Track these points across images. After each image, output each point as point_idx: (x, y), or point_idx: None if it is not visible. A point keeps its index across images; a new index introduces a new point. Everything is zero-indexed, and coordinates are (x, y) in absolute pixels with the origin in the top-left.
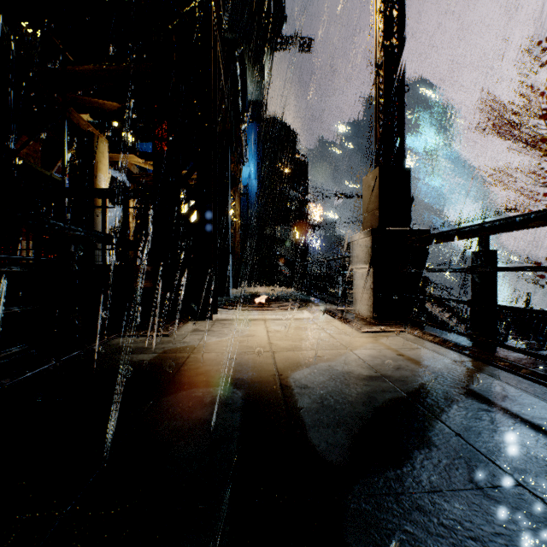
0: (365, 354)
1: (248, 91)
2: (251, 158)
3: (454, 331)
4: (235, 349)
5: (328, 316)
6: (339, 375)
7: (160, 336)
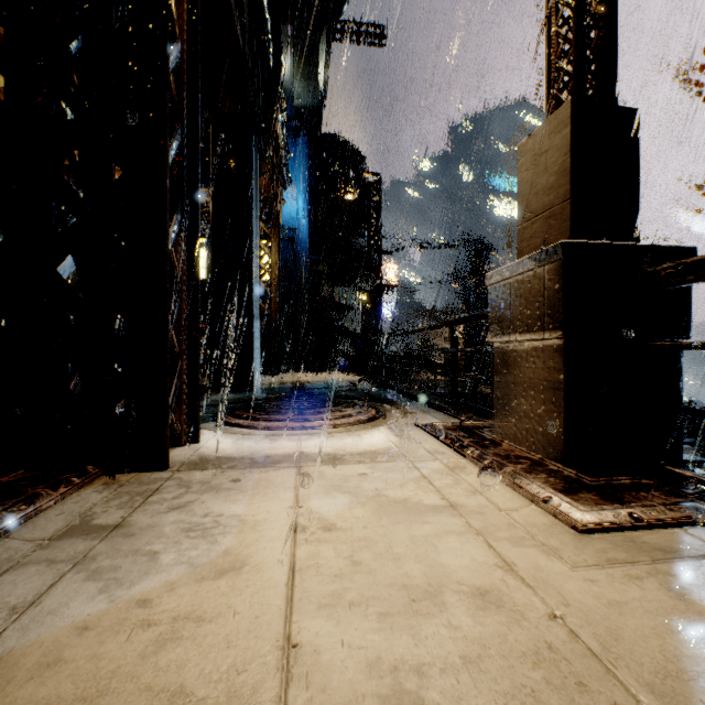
0: None
1: (294, 93)
2: (299, 188)
3: None
4: None
5: (444, 448)
6: None
7: None
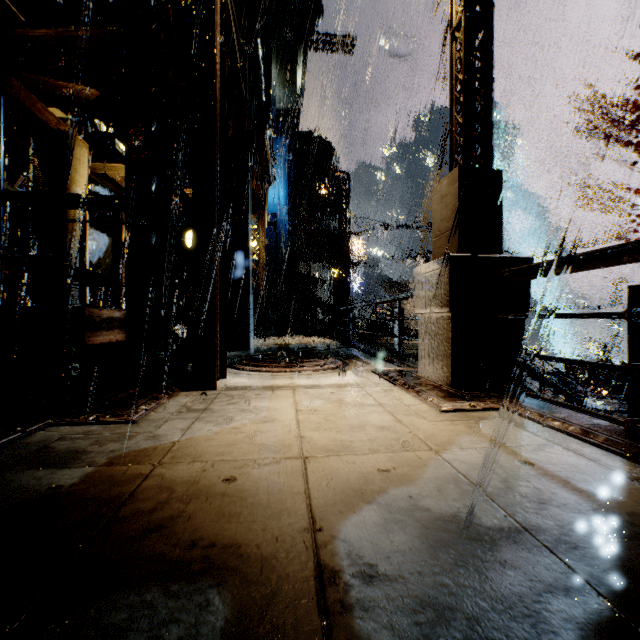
0: (464, 461)
1: (276, 98)
2: (280, 179)
3: (596, 413)
4: (238, 454)
5: (384, 381)
6: (437, 528)
7: (120, 423)
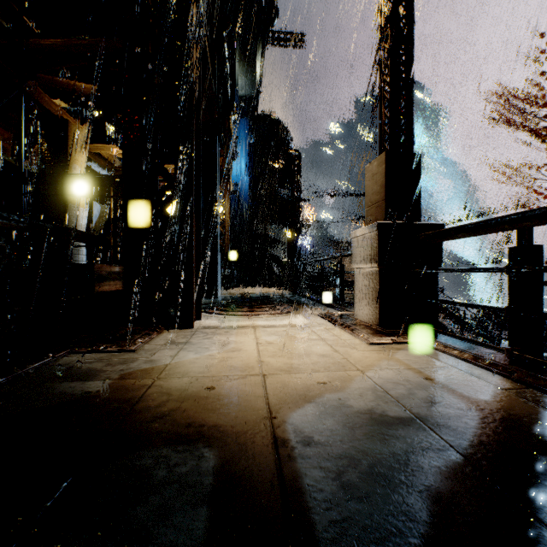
0: (382, 377)
1: (239, 86)
2: (242, 155)
3: (485, 344)
4: (215, 372)
5: (327, 322)
6: (356, 417)
7: (123, 351)
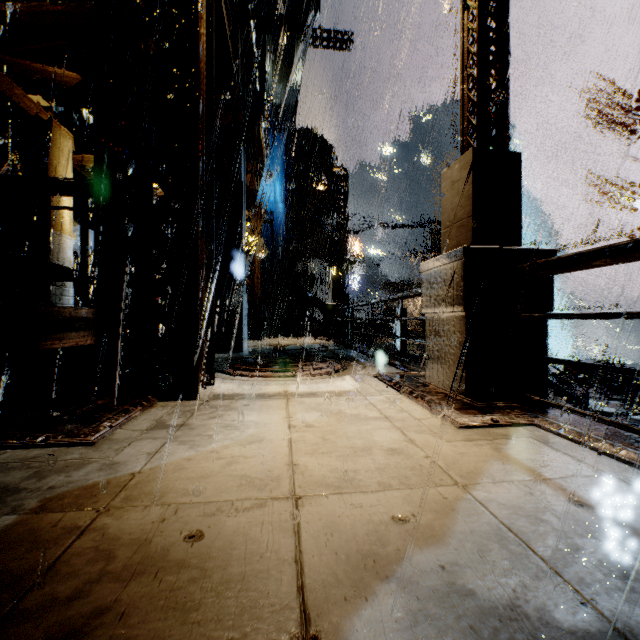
0: (503, 503)
1: (272, 93)
2: (277, 176)
3: None
4: (212, 492)
5: (388, 388)
6: (492, 634)
7: (75, 445)
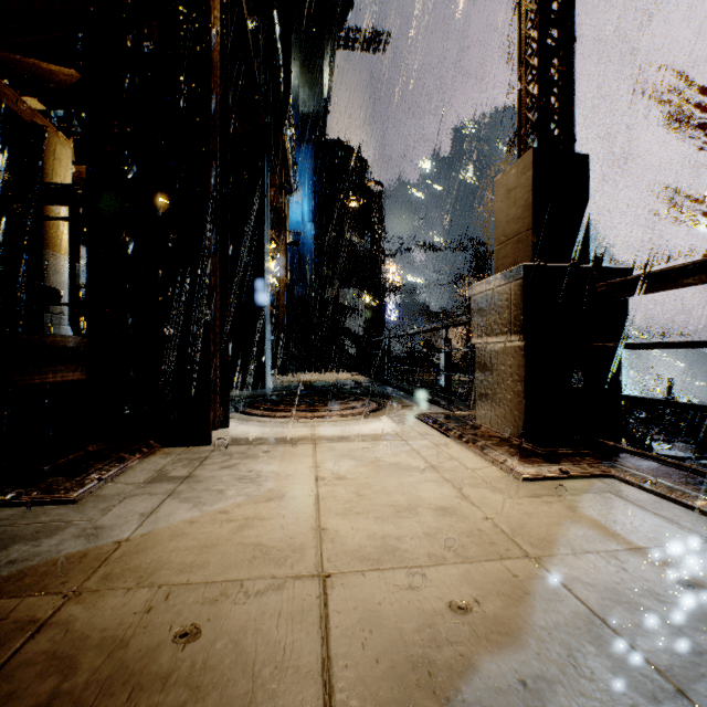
0: (591, 583)
1: (300, 100)
2: (304, 193)
3: None
4: (216, 568)
5: (433, 431)
6: None
7: (52, 503)
